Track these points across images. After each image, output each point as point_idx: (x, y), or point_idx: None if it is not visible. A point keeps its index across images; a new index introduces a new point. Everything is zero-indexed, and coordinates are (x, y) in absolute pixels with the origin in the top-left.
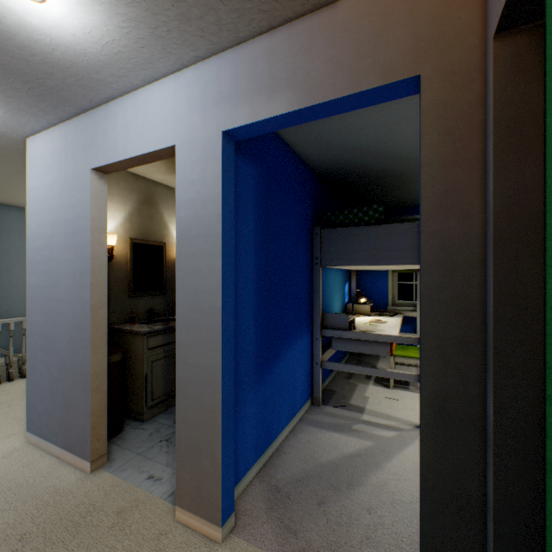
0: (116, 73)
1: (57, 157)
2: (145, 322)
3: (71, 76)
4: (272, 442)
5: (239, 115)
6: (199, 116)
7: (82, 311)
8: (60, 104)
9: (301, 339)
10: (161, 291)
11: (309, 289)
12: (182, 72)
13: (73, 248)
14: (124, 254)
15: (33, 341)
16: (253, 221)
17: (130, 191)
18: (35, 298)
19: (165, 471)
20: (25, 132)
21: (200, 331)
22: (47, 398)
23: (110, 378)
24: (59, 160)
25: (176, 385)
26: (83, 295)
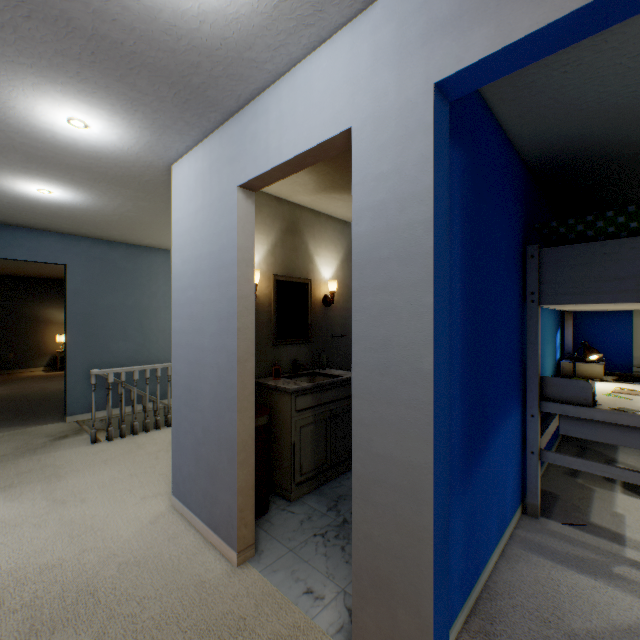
0: (272, 43)
1: (201, 180)
2: (289, 375)
3: (218, 63)
4: (480, 575)
5: (469, 45)
6: (392, 71)
7: (227, 364)
8: (205, 111)
9: (510, 415)
10: (306, 338)
11: (518, 339)
12: (362, 15)
13: (218, 287)
14: (267, 293)
15: (177, 394)
16: (458, 235)
17: (273, 218)
18: (180, 346)
19: (326, 586)
20: (170, 157)
21: (393, 406)
22: (191, 461)
23: (255, 445)
24: (203, 183)
25: (353, 481)
26: (228, 343)
